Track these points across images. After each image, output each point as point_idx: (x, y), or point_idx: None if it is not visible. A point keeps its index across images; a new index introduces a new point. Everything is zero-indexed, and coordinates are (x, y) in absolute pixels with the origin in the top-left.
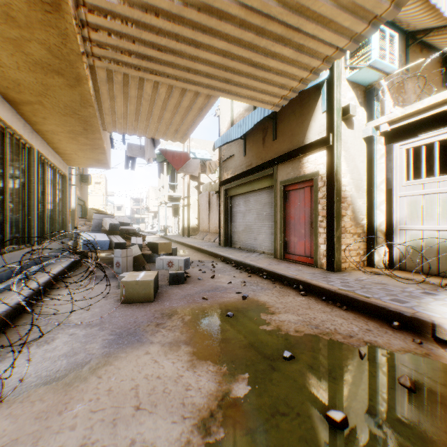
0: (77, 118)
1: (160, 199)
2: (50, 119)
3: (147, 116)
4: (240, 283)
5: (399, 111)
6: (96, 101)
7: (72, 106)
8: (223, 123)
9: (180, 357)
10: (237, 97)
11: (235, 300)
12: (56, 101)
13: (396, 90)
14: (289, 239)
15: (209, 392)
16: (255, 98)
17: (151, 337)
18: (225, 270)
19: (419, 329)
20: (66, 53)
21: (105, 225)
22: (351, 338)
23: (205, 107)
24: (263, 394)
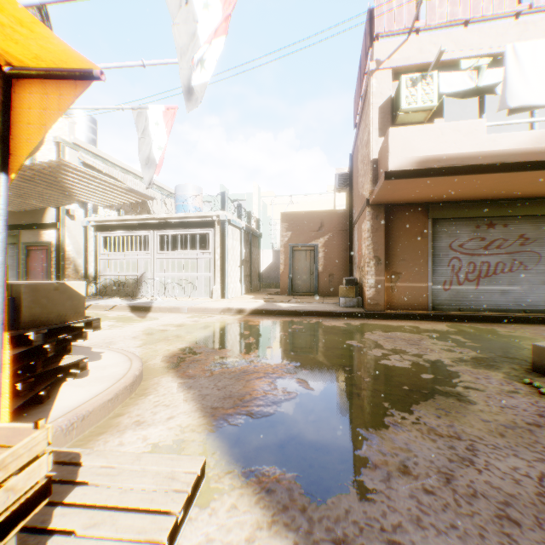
0: None
1: None
2: None
3: None
4: None
5: (99, 218)
6: None
7: None
8: None
9: None
10: None
11: None
12: None
13: None
14: None
15: None
16: None
17: None
18: None
19: None
20: None
21: None
22: None
23: None
24: None
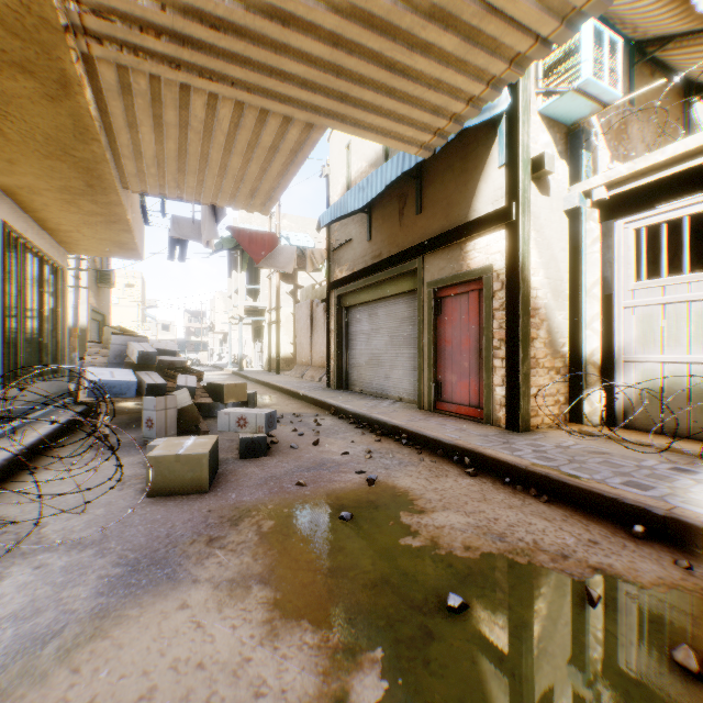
0: (72, 163)
1: (233, 312)
2: (22, 163)
3: (201, 164)
4: (363, 453)
5: (624, 166)
6: (103, 131)
7: (59, 139)
8: (335, 188)
9: (248, 613)
10: (357, 129)
11: (354, 487)
12: (28, 128)
13: (615, 135)
14: (443, 377)
15: (304, 701)
16: (389, 133)
17: (195, 569)
18: (338, 430)
19: (681, 538)
20: (32, 26)
21: (131, 355)
22: (566, 559)
23: (302, 148)
24: (414, 701)
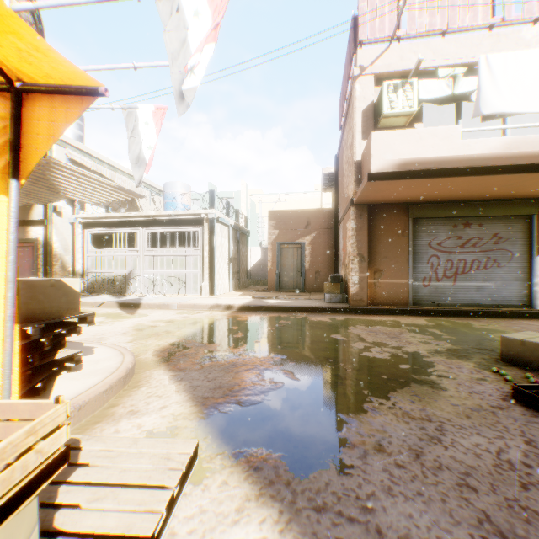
0: None
1: None
2: None
3: None
4: None
5: (86, 215)
6: None
7: None
8: None
9: None
10: None
11: None
12: None
13: None
14: None
15: None
16: None
17: None
18: None
19: None
20: None
21: None
22: None
23: None
24: None
